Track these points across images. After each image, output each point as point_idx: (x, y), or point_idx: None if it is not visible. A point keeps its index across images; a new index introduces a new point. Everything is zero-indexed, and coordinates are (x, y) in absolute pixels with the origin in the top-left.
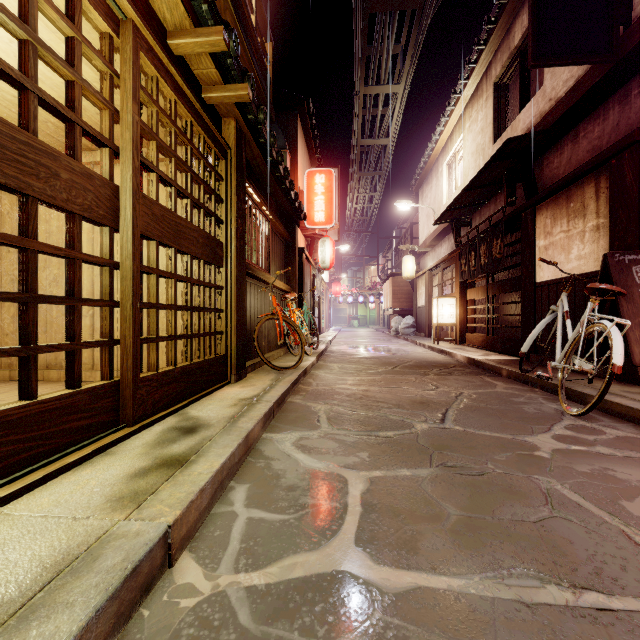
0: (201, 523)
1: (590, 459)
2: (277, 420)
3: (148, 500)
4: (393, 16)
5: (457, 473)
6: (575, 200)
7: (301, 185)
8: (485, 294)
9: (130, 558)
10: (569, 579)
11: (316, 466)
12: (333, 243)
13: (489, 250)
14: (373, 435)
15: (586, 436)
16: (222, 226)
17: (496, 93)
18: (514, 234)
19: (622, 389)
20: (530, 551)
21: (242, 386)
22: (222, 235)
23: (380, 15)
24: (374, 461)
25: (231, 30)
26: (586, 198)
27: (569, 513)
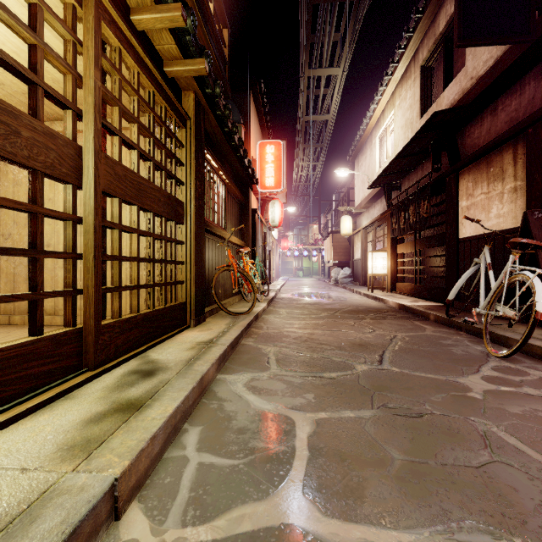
0: (152, 469)
1: (520, 400)
2: (231, 362)
3: (99, 449)
4: (333, 7)
5: (398, 415)
6: (494, 165)
7: (254, 155)
8: (413, 248)
9: (70, 519)
10: (520, 534)
11: (265, 407)
12: (281, 205)
13: (417, 210)
14: (318, 376)
15: (512, 377)
16: (182, 187)
17: (423, 74)
18: (438, 196)
19: (540, 333)
20: (476, 500)
21: (200, 330)
22: (182, 195)
23: (322, 7)
24: (319, 402)
25: (189, 9)
26: (505, 163)
27: (509, 457)
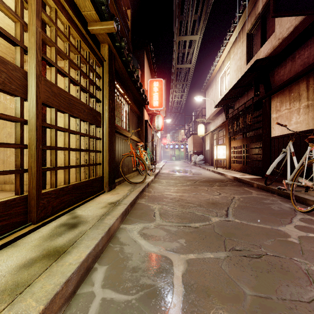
0: (66, 305)
1: None
2: (130, 215)
3: (23, 293)
4: None
5: (243, 256)
6: (294, 92)
7: (146, 87)
8: (242, 143)
9: None
10: None
11: (152, 250)
12: (163, 117)
13: (244, 120)
14: (187, 226)
15: None
16: (100, 104)
17: (248, 38)
18: (257, 112)
19: None
20: None
21: (111, 194)
22: (100, 109)
23: None
24: (189, 246)
25: None
26: (301, 90)
27: None
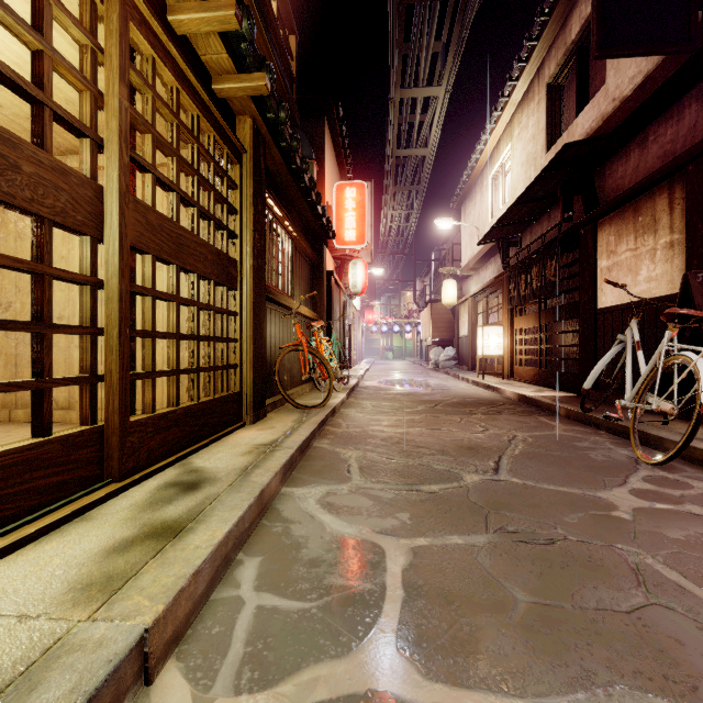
0: (196, 615)
1: (681, 521)
2: (300, 470)
3: (124, 588)
4: (433, 8)
5: (521, 541)
6: (644, 213)
7: (330, 200)
8: (537, 322)
9: (83, 686)
10: None
11: (346, 531)
12: (365, 265)
13: (542, 272)
14: (414, 490)
15: (670, 491)
16: (236, 241)
17: (550, 95)
18: (570, 254)
19: None
20: (629, 658)
21: (259, 429)
22: (236, 252)
23: (419, 7)
24: (417, 524)
25: (245, 7)
26: (657, 211)
27: (670, 599)
